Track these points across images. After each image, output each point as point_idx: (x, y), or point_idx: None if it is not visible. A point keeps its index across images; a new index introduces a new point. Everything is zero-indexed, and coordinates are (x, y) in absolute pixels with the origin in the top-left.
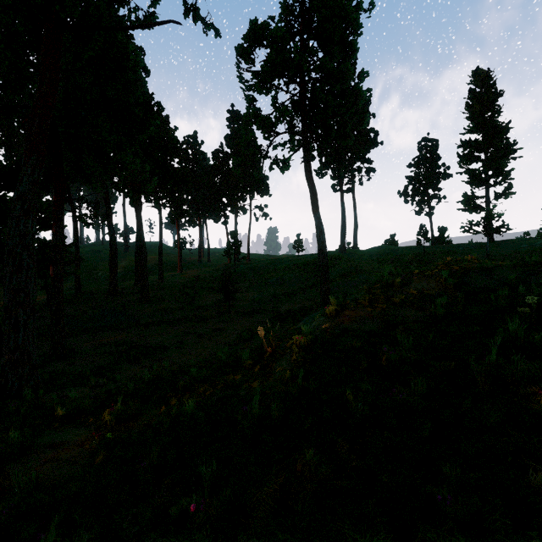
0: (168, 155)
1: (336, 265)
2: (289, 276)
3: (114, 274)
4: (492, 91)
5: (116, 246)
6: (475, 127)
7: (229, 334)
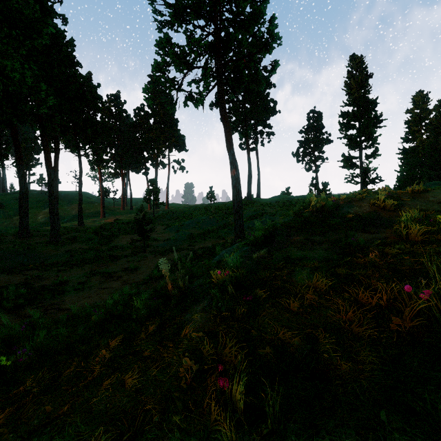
0: (91, 109)
1: (244, 209)
2: (203, 218)
3: (25, 216)
4: (364, 73)
5: (27, 187)
6: (352, 101)
7: (140, 273)
